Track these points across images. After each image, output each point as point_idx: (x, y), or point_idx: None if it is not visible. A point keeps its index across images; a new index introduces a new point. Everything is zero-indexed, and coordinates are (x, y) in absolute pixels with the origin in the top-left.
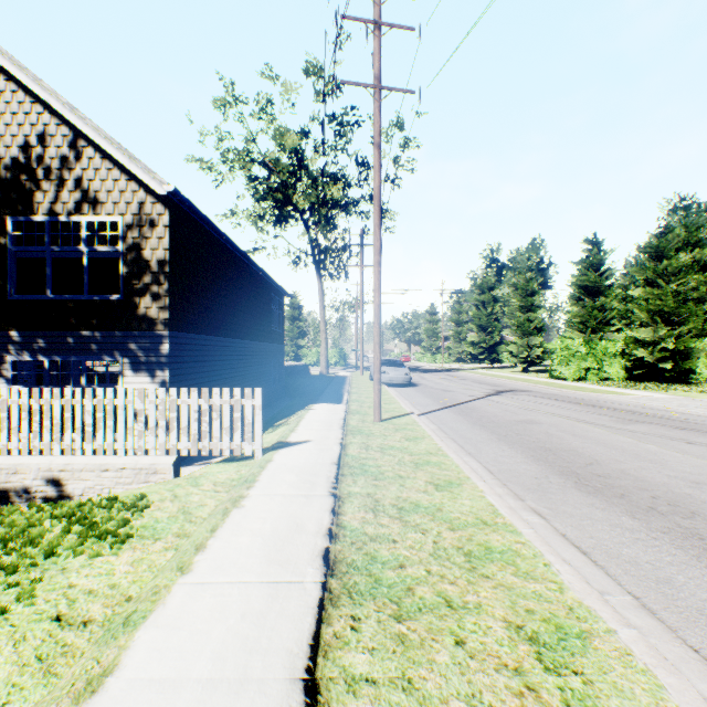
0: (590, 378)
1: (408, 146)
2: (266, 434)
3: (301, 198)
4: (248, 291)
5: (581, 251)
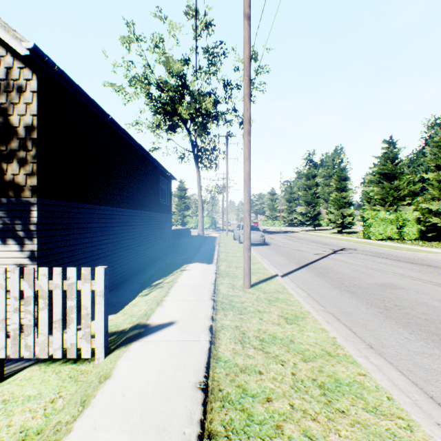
0: (394, 238)
1: (260, 71)
2: (141, 297)
3: (183, 108)
4: (137, 170)
5: (381, 148)
